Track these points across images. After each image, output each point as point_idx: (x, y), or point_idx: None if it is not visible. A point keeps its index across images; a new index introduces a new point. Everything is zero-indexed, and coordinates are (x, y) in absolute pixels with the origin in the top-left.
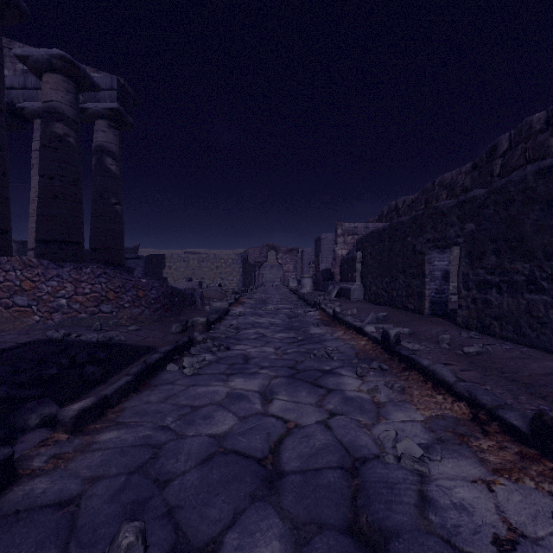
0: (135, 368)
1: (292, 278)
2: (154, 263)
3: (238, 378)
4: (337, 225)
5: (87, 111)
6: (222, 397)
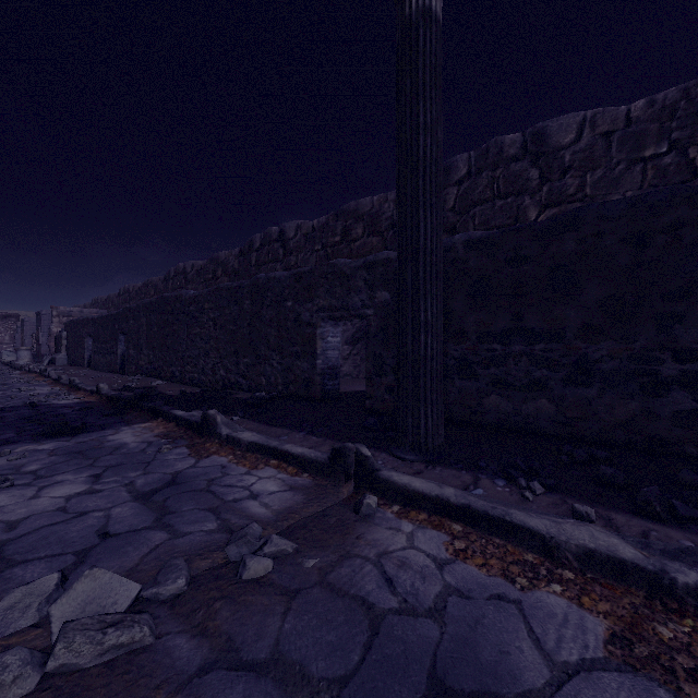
0: None
1: (8, 351)
2: None
3: None
4: (53, 308)
5: None
6: None
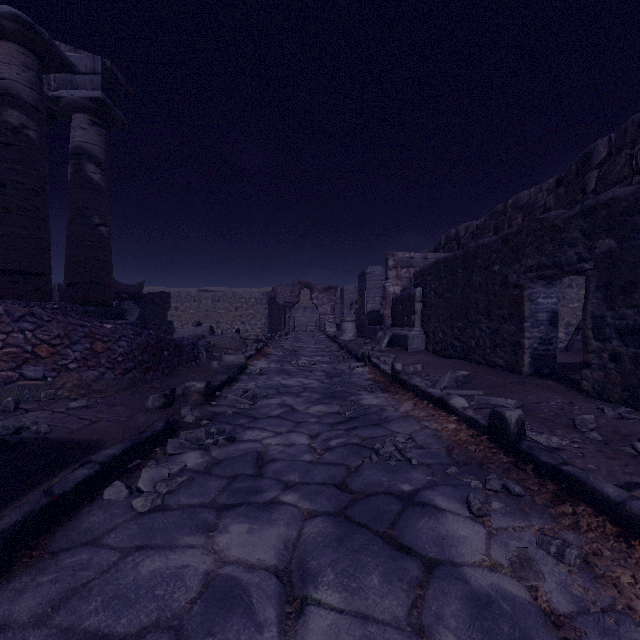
0: (13, 514)
1: (330, 322)
2: (156, 302)
3: (238, 519)
4: (388, 255)
5: (61, 100)
6: (190, 596)
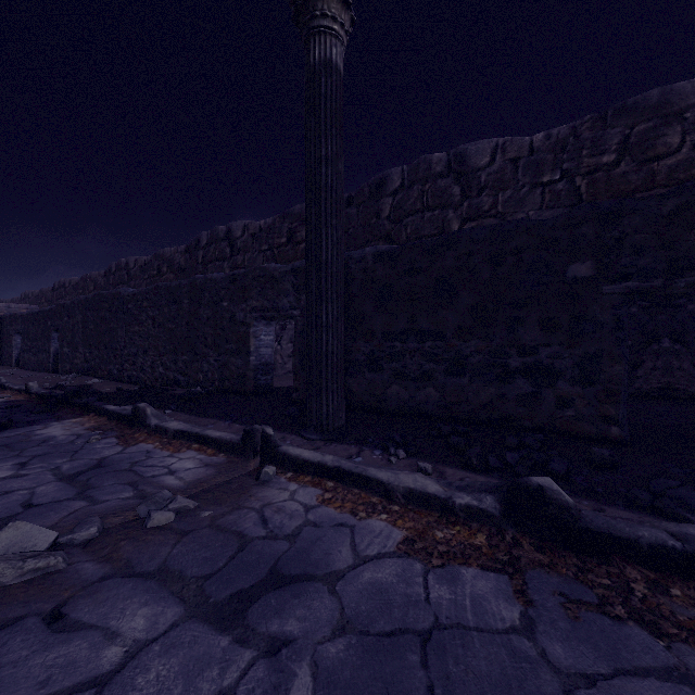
0: None
1: None
2: None
3: None
4: None
5: None
6: None
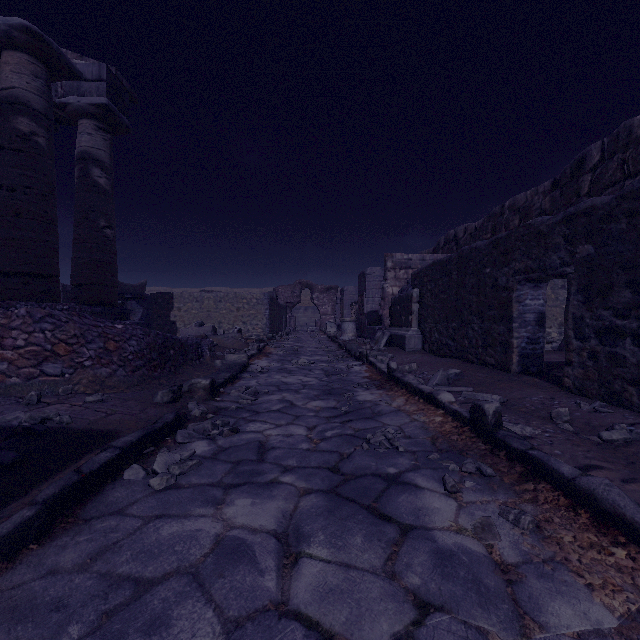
0: (51, 487)
1: (330, 322)
2: (159, 303)
3: (243, 495)
4: (386, 257)
5: (67, 107)
6: (204, 551)
